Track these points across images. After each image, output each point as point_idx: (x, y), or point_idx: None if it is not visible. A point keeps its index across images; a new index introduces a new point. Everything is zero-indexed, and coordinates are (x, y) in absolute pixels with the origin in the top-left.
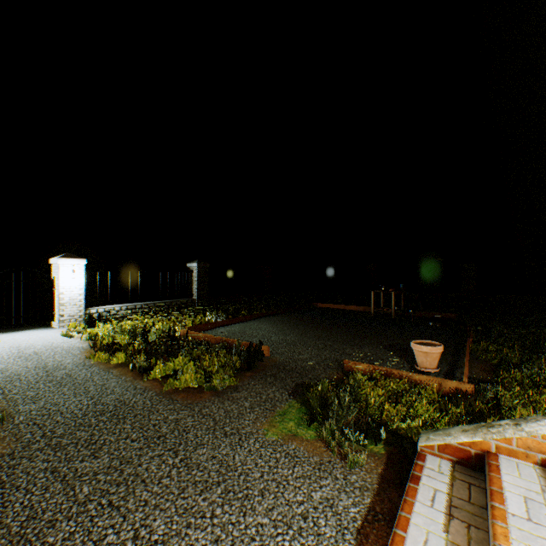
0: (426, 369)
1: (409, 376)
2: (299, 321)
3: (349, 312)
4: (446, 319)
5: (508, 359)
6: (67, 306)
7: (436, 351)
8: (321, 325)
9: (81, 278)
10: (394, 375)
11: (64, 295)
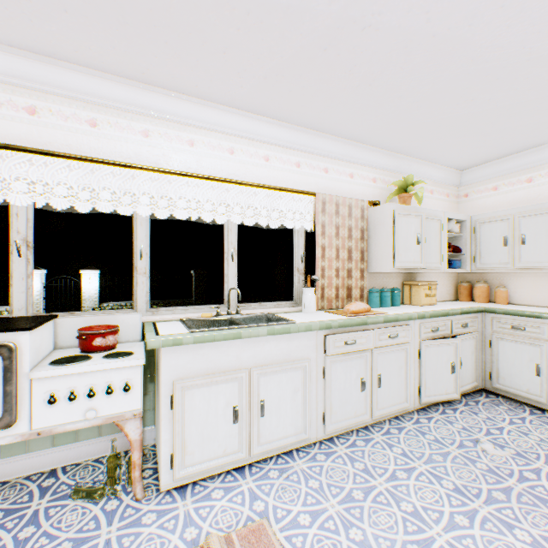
0: None
1: None
2: None
3: None
4: None
5: None
6: (88, 301)
7: None
8: None
9: (97, 283)
10: None
11: (85, 294)
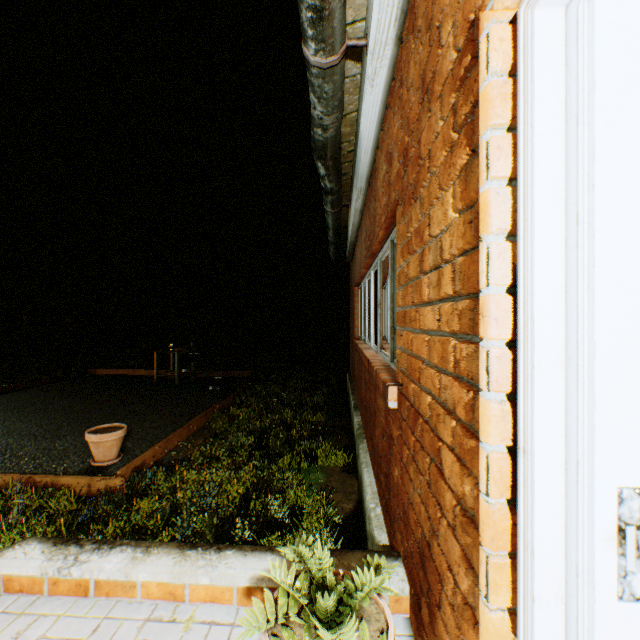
0: (99, 463)
1: (57, 481)
2: (20, 404)
3: (130, 380)
4: (243, 378)
5: (240, 424)
6: None
7: (110, 439)
8: (48, 407)
9: None
10: (40, 484)
11: None
